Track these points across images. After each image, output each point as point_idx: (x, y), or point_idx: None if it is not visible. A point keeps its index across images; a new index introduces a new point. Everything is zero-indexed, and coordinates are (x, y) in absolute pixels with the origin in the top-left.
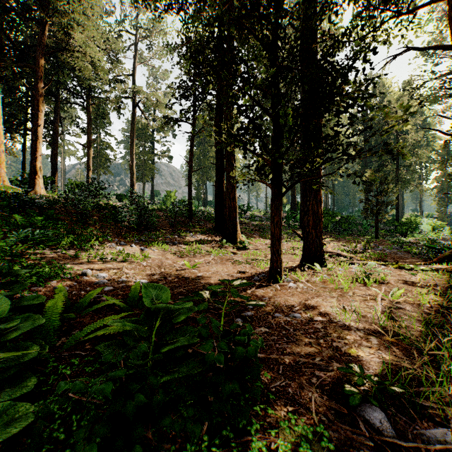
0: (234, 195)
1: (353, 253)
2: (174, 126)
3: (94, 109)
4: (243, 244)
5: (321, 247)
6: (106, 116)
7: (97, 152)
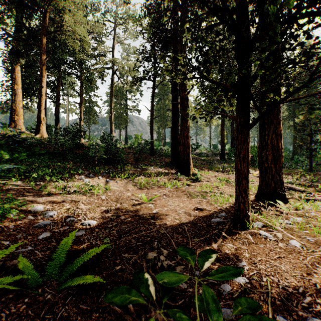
0: (187, 134)
1: (304, 187)
2: (140, 83)
3: (84, 77)
4: (195, 176)
5: (281, 183)
6: (92, 81)
7: (88, 109)
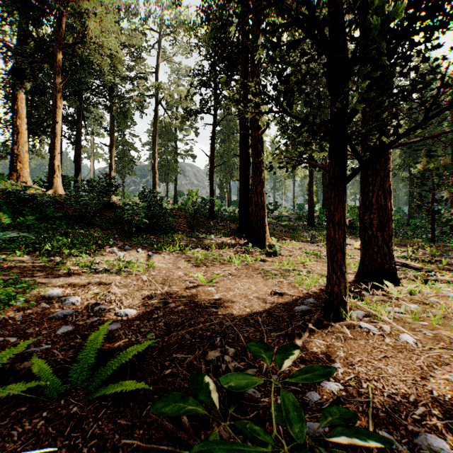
0: (261, 190)
1: (423, 263)
2: (195, 118)
3: (116, 108)
4: (273, 249)
5: (391, 257)
6: (128, 115)
7: (121, 153)
